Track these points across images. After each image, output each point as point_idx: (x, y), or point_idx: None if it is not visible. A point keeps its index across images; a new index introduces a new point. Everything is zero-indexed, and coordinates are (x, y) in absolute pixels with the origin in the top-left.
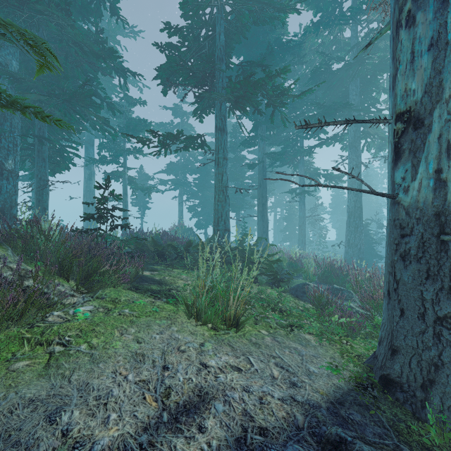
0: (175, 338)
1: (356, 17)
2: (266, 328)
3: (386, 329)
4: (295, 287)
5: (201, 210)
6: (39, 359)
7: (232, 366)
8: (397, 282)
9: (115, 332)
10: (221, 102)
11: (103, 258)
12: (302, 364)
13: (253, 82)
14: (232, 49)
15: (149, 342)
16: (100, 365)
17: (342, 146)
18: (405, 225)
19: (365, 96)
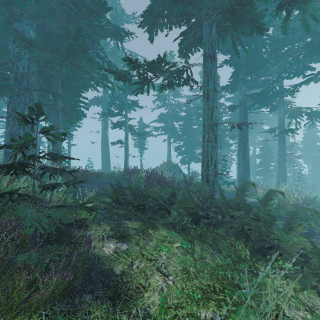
0: None
1: None
2: None
3: None
4: None
5: (185, 149)
6: None
7: None
8: None
9: None
10: (211, 24)
11: None
12: None
13: None
14: None
15: None
16: None
17: None
18: None
19: None
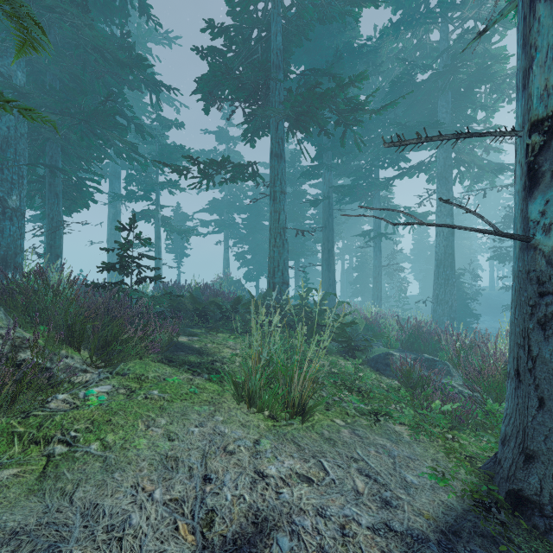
0: (221, 433)
1: (447, 15)
2: (341, 415)
3: (513, 423)
4: (375, 357)
5: (252, 257)
6: (31, 466)
7: (299, 474)
8: (532, 359)
9: (138, 425)
10: (278, 121)
11: (126, 320)
12: (395, 471)
13: (319, 94)
14: (291, 55)
15: (184, 439)
16: (116, 475)
17: (427, 178)
18: (546, 278)
19: (458, 114)
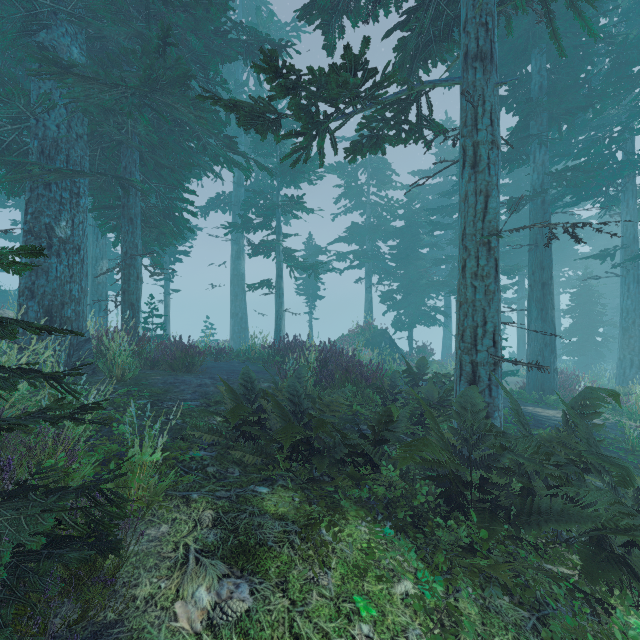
0: None
1: None
2: None
3: None
4: None
5: (403, 298)
6: None
7: None
8: None
9: None
10: None
11: None
12: None
13: None
14: None
15: None
16: None
17: None
18: None
19: None
